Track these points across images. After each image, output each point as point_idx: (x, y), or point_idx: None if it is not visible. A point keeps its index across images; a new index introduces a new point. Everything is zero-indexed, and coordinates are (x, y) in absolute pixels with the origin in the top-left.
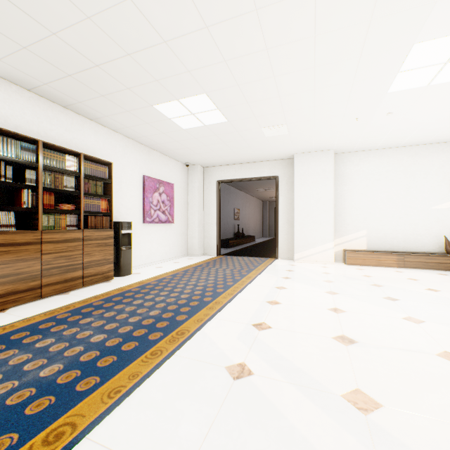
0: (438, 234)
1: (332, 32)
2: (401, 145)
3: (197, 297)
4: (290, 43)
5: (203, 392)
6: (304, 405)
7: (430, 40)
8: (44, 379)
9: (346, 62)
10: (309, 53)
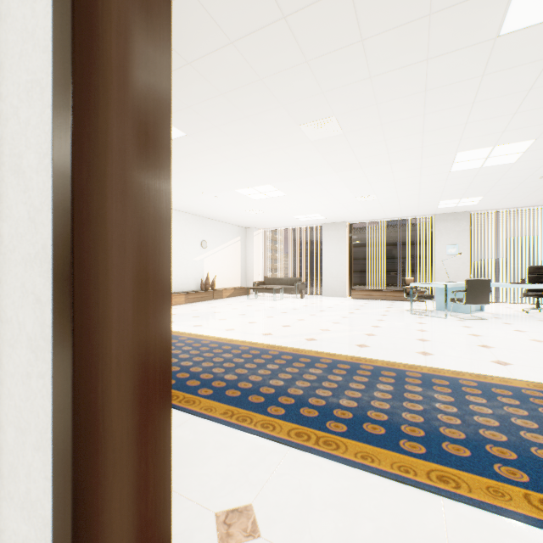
0: (196, 278)
1: (271, 168)
2: (182, 210)
3: (199, 344)
4: (261, 160)
5: (326, 344)
6: (329, 334)
7: (272, 186)
8: (325, 370)
9: (253, 176)
10: (256, 166)
